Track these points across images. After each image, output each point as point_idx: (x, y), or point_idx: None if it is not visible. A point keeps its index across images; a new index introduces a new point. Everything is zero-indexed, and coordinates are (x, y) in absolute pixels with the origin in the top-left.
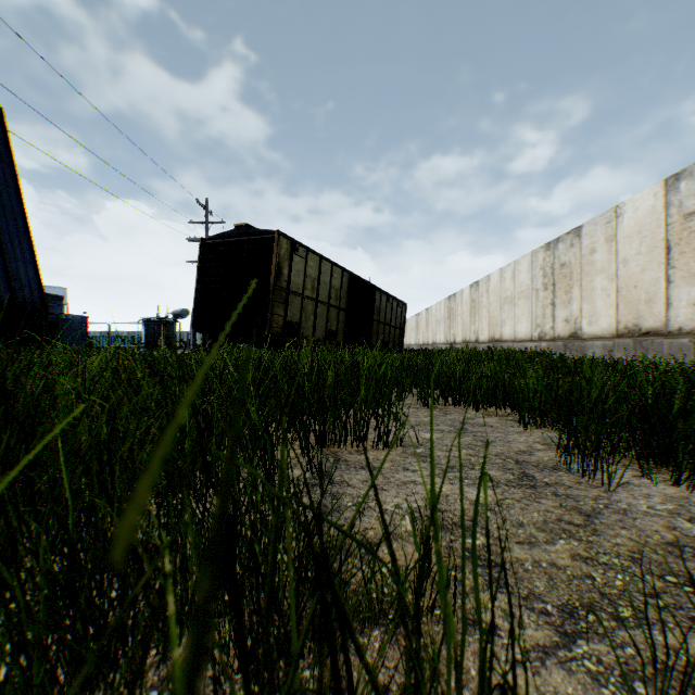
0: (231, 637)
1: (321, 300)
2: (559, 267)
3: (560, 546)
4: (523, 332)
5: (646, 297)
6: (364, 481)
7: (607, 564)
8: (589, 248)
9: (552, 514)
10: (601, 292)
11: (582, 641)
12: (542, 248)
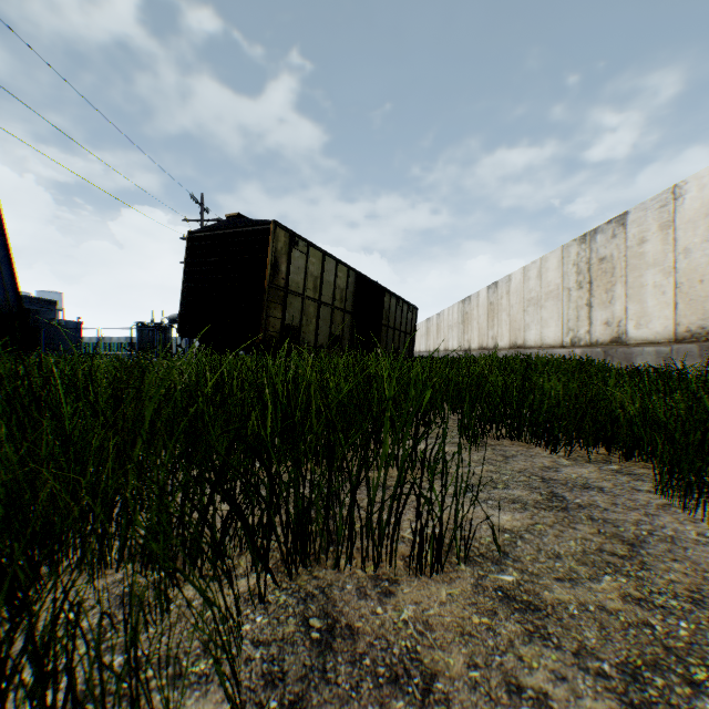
0: None
1: (325, 301)
2: (598, 262)
3: None
4: (552, 337)
5: None
6: None
7: None
8: (637, 237)
9: None
10: (653, 289)
11: None
12: (575, 241)
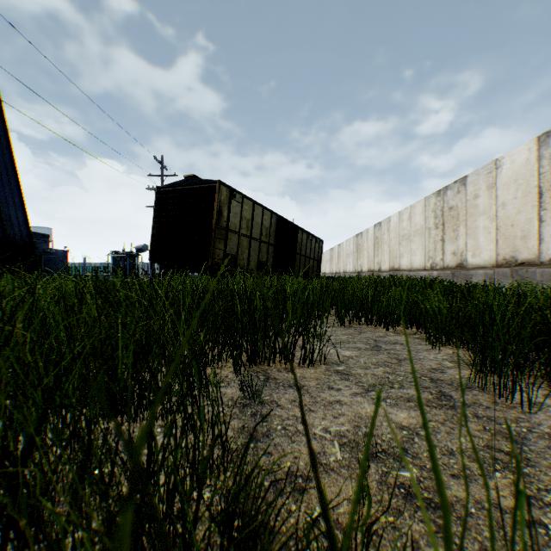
0: None
1: (254, 237)
2: (448, 210)
3: (498, 481)
4: (418, 263)
5: (521, 233)
6: (292, 401)
7: None
8: (473, 194)
9: (478, 439)
10: (483, 230)
11: None
12: (433, 194)
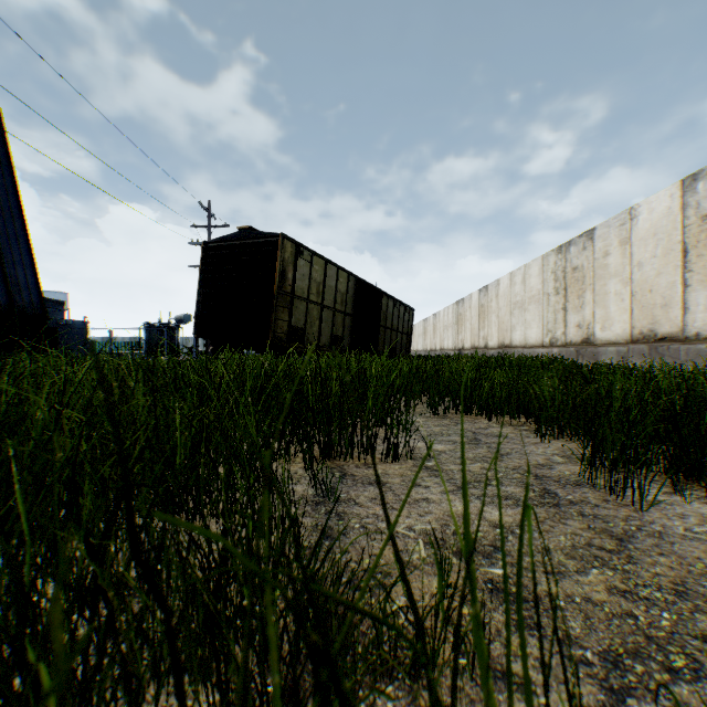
0: (216, 705)
1: (327, 305)
2: (571, 271)
3: (594, 577)
4: (534, 338)
5: (662, 301)
6: (372, 499)
7: (649, 598)
8: (602, 251)
9: (580, 537)
10: (614, 297)
11: (632, 700)
12: (553, 251)
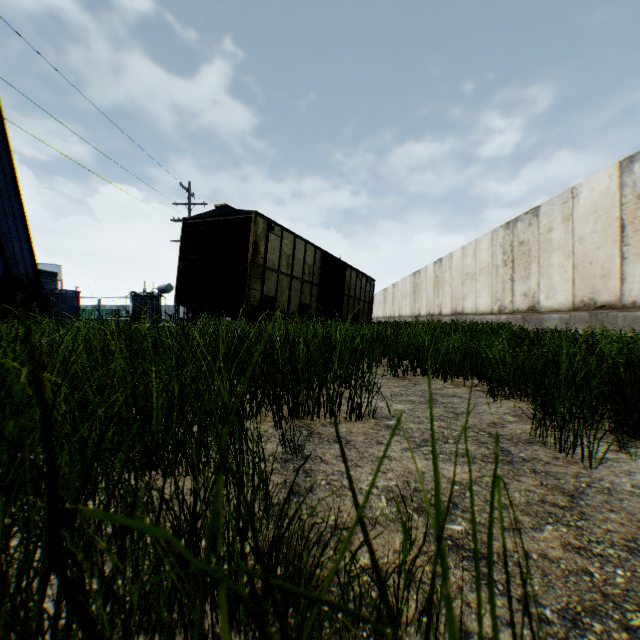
0: None
1: (296, 276)
2: (518, 245)
3: (549, 533)
4: (484, 306)
5: (601, 272)
6: (337, 456)
7: (603, 555)
8: (546, 226)
9: (533, 494)
10: (557, 268)
11: None
12: (502, 227)
